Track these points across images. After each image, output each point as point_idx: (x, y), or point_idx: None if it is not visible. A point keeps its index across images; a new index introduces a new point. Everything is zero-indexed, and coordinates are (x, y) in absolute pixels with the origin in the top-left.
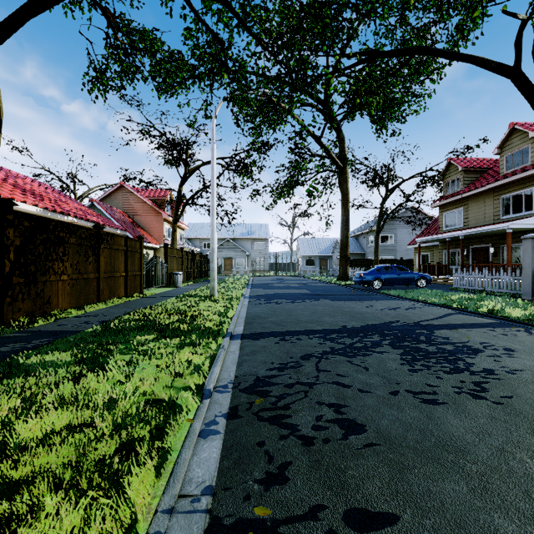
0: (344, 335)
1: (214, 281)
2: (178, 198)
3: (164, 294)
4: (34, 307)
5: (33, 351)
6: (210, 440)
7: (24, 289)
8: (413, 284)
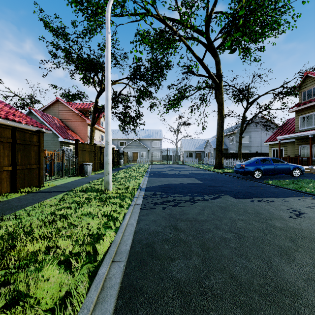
0: None
1: (108, 175)
2: (94, 107)
3: (63, 186)
4: None
5: None
6: None
7: None
8: (289, 173)
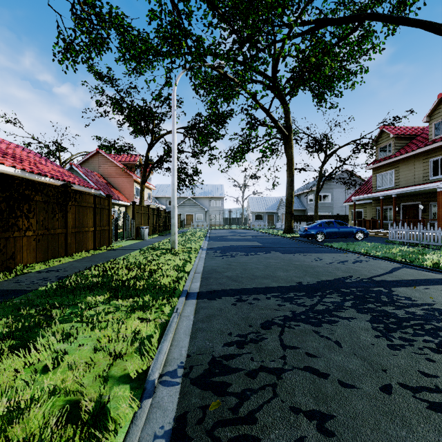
0: (302, 294)
1: (174, 235)
2: (145, 162)
3: (130, 246)
4: None
5: None
6: None
7: None
8: (352, 237)
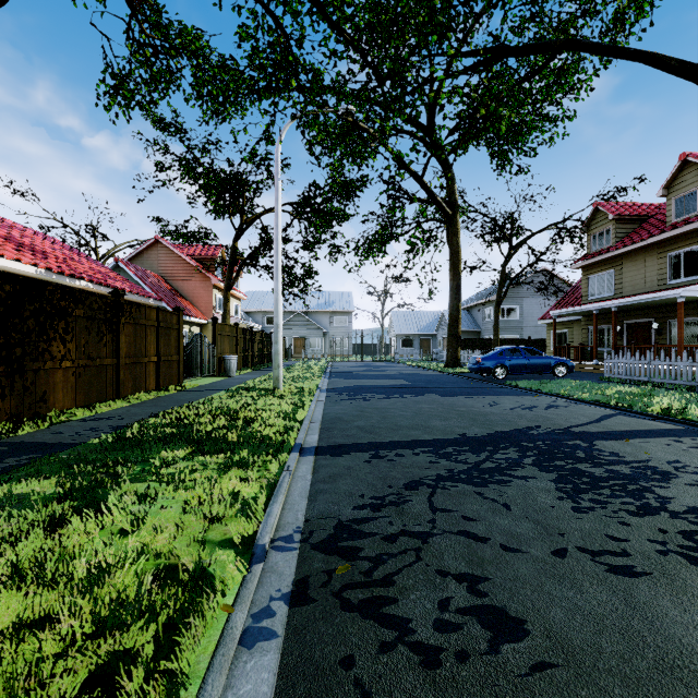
0: (464, 449)
1: (278, 369)
2: (231, 258)
3: (211, 386)
4: (21, 407)
5: (2, 477)
6: (259, 651)
7: (5, 382)
8: (549, 372)
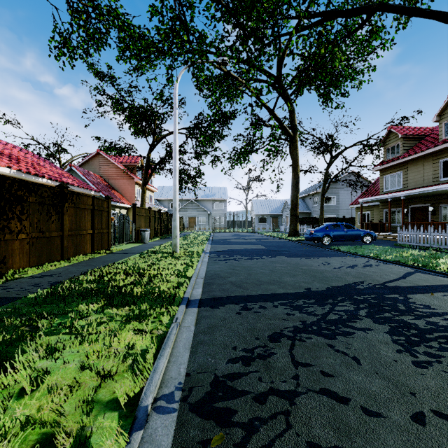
0: (311, 302)
1: (176, 238)
2: (146, 164)
3: (130, 250)
4: None
5: None
6: None
7: None
8: (359, 240)
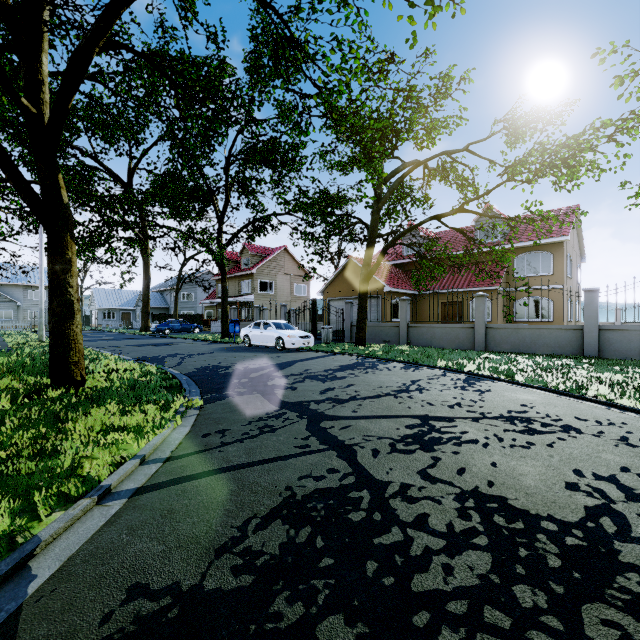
0: (138, 345)
1: (43, 331)
2: None
3: None
4: None
5: None
6: (108, 352)
7: None
8: (191, 331)
